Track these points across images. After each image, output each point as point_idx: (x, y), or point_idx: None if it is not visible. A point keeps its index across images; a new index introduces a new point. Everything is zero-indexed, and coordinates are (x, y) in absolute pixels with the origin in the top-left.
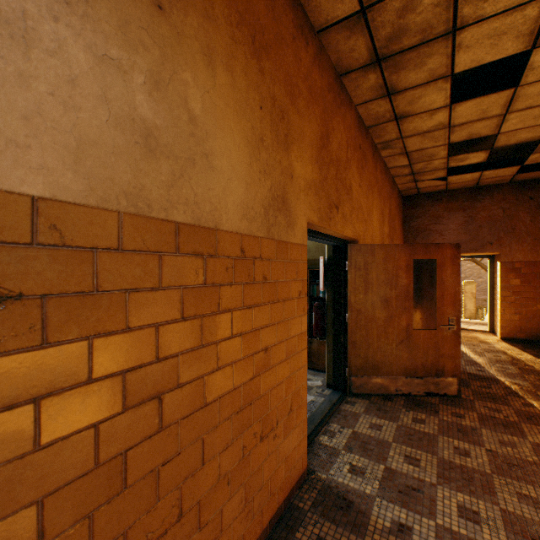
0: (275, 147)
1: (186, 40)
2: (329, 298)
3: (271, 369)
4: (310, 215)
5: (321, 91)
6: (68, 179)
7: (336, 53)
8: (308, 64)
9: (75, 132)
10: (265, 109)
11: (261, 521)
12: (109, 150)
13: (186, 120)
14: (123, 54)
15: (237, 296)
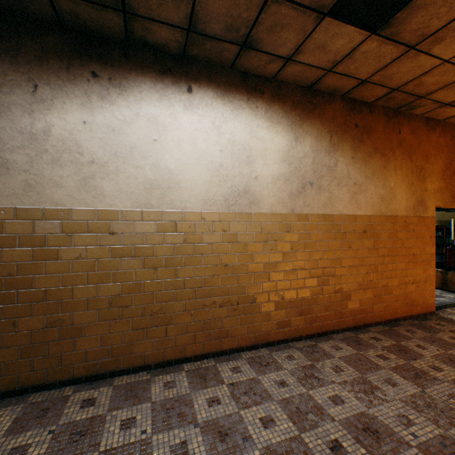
0: (417, 183)
1: (389, 170)
2: None
3: (415, 262)
4: (437, 203)
5: (445, 144)
6: (371, 211)
7: None
8: (435, 139)
9: (371, 202)
10: (413, 172)
11: (411, 311)
12: (376, 204)
13: (389, 190)
14: (378, 183)
15: (402, 235)
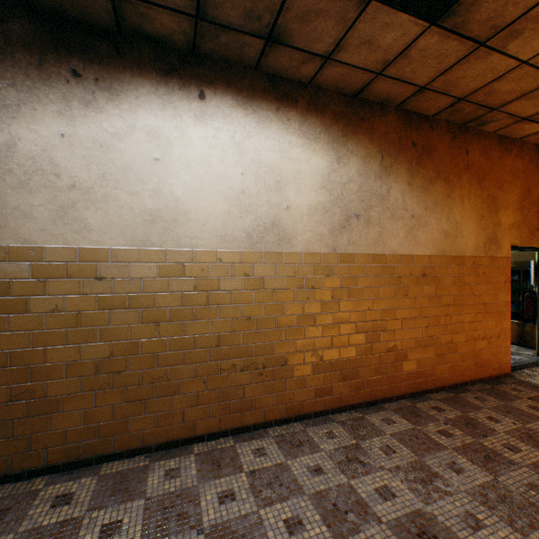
0: (489, 216)
1: (454, 200)
2: (538, 290)
3: (486, 312)
4: (512, 241)
5: (522, 168)
6: (432, 250)
7: (535, 140)
8: (510, 162)
9: (433, 239)
10: (483, 203)
11: (481, 372)
12: (438, 241)
13: (454, 224)
14: (440, 216)
15: (471, 280)
